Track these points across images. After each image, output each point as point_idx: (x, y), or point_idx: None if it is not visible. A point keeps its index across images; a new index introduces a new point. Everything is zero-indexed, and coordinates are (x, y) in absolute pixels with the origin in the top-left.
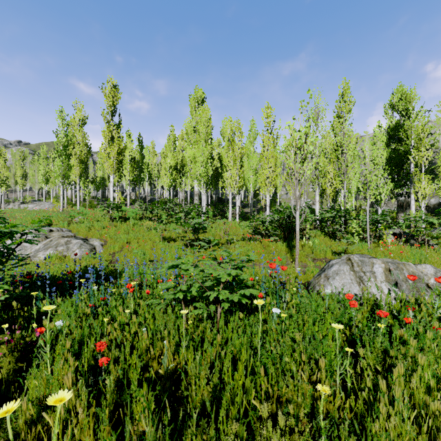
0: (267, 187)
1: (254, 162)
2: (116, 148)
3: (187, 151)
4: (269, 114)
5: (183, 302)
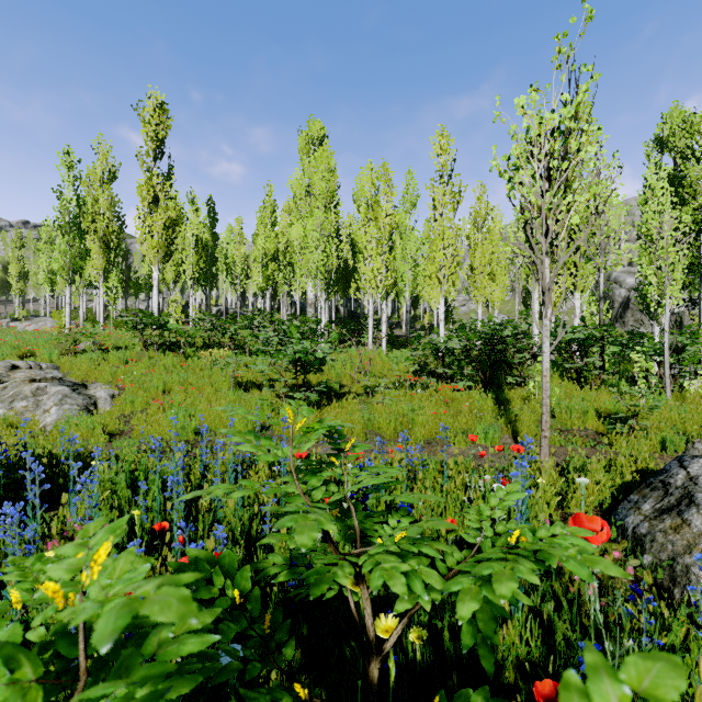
0: (441, 286)
1: (413, 246)
2: (163, 217)
3: (295, 229)
4: (445, 146)
5: None
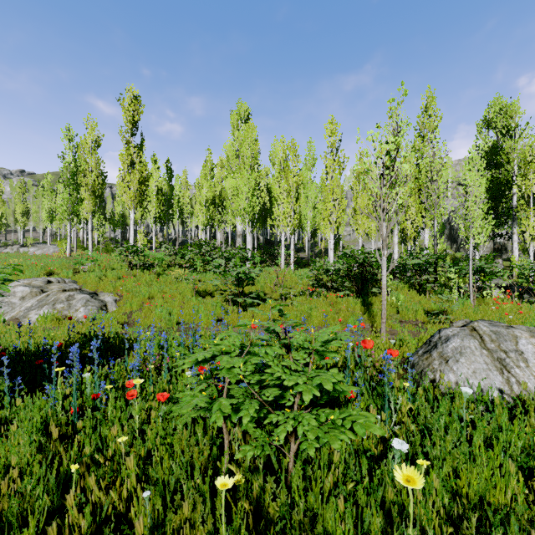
0: (331, 226)
1: (312, 194)
2: (138, 176)
3: (228, 181)
4: (334, 130)
5: (224, 419)
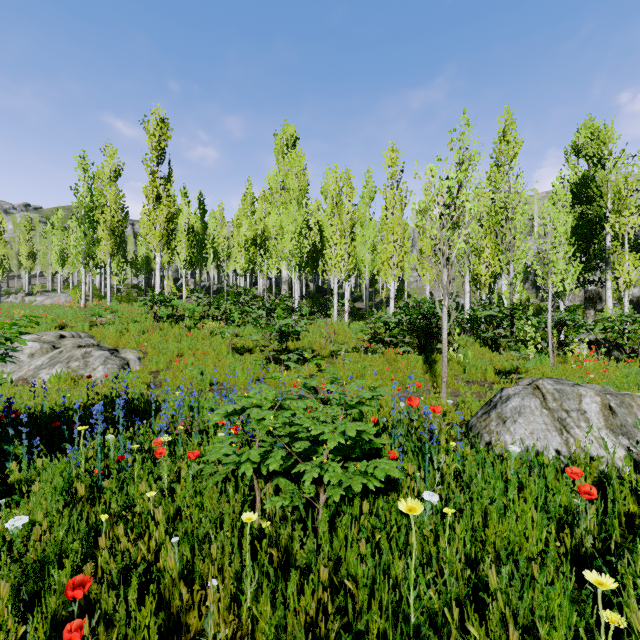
0: (392, 271)
1: (371, 233)
2: (165, 212)
3: (272, 218)
4: (395, 159)
5: (255, 475)
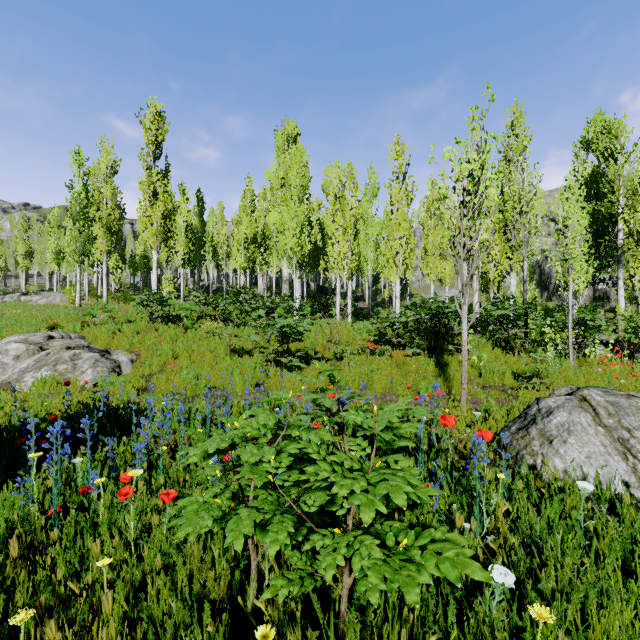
0: (397, 269)
1: (374, 231)
2: (162, 209)
3: (272, 216)
4: (401, 152)
5: None
